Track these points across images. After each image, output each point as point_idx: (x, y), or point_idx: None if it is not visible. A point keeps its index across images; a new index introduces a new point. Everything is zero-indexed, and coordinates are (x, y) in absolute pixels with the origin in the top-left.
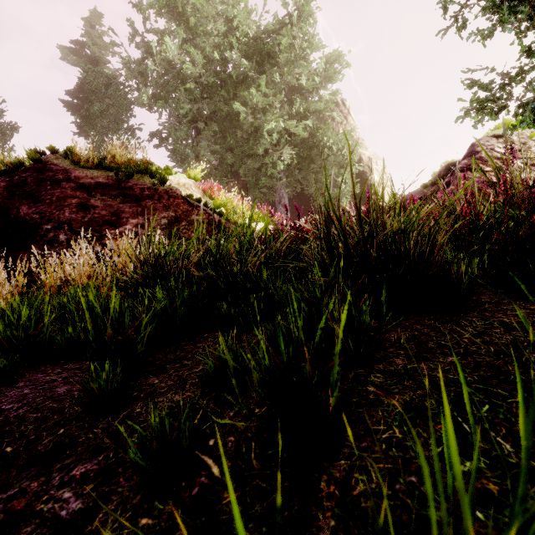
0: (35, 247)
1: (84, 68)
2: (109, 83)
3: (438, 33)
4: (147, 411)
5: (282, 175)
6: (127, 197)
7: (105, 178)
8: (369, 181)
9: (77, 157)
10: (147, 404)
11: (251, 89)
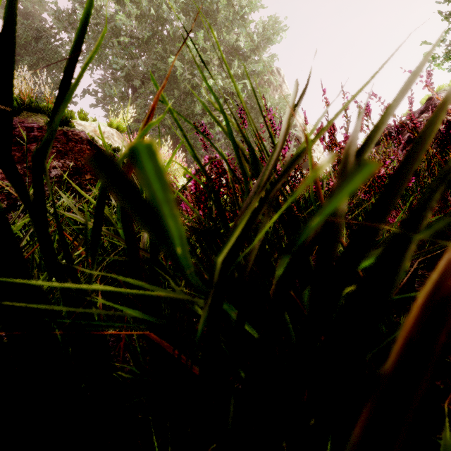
0: None
1: None
2: (40, 36)
3: None
4: None
5: (221, 136)
6: None
7: None
8: None
9: None
10: None
11: (187, 42)
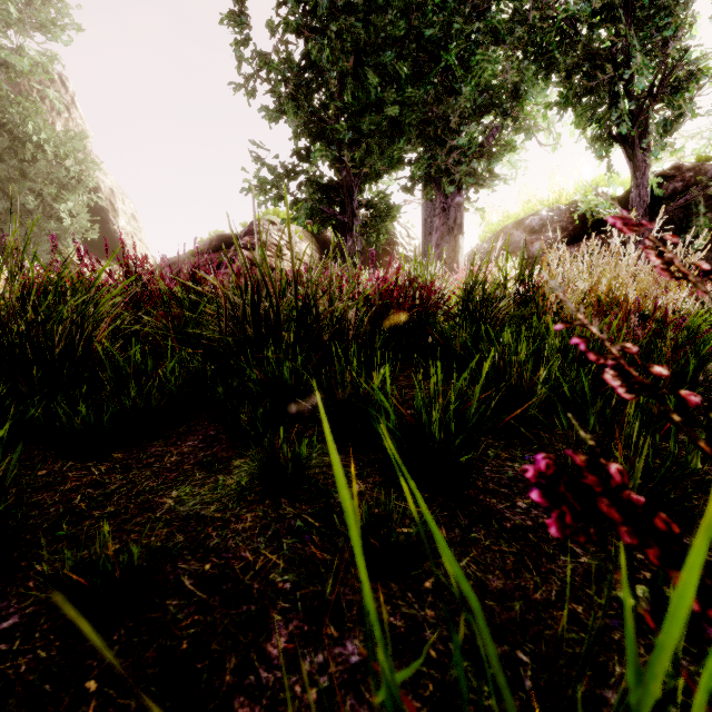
0: None
1: None
2: None
3: (230, 83)
4: (228, 557)
5: None
6: None
7: None
8: (112, 225)
9: None
10: (203, 556)
11: None
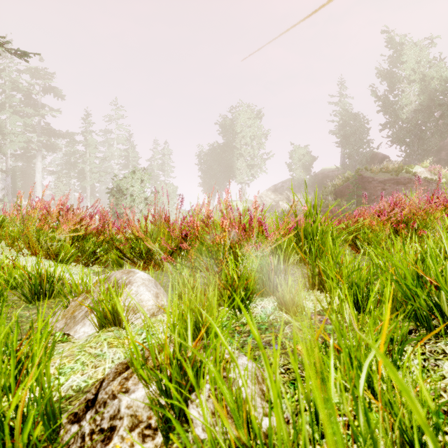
0: (370, 203)
1: (337, 112)
2: (356, 118)
3: None
4: None
5: None
6: (398, 183)
7: (387, 177)
8: None
9: (373, 171)
10: None
11: None
